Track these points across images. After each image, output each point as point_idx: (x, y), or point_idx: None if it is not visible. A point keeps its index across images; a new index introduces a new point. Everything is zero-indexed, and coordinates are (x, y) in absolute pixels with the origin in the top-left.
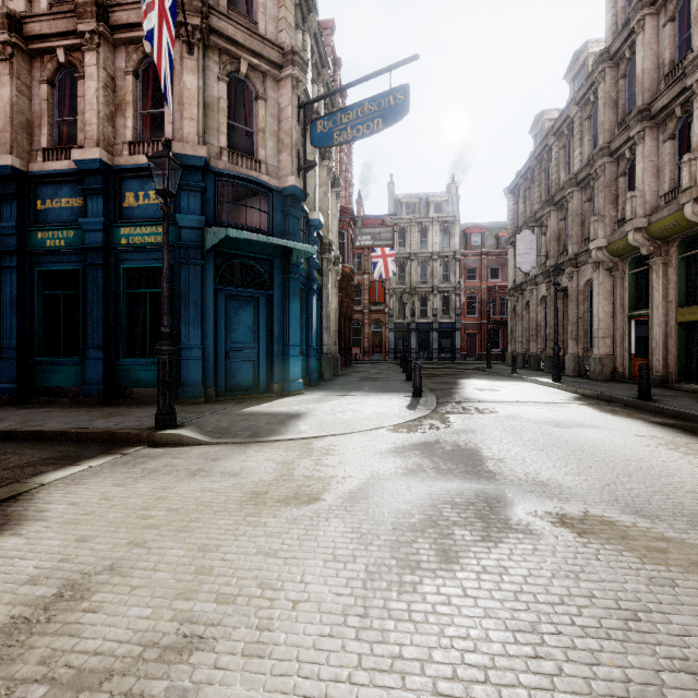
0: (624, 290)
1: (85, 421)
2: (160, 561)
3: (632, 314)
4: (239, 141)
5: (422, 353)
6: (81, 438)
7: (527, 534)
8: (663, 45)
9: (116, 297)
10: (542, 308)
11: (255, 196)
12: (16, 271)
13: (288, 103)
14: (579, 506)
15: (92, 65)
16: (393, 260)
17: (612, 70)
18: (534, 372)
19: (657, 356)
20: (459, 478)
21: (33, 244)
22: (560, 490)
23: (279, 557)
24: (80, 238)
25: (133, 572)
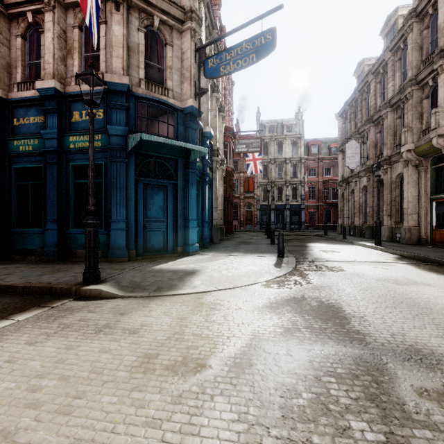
0: (427, 180)
1: (36, 276)
2: None
3: (433, 197)
4: (153, 75)
5: (279, 225)
6: (26, 291)
7: (435, 432)
8: None
9: (66, 185)
10: (363, 194)
11: (165, 115)
12: None
13: (188, 47)
14: None
15: (49, 22)
16: (260, 162)
17: (418, 24)
18: (359, 238)
19: None
20: (333, 339)
21: (11, 149)
22: (435, 358)
23: None
24: (42, 144)
25: None
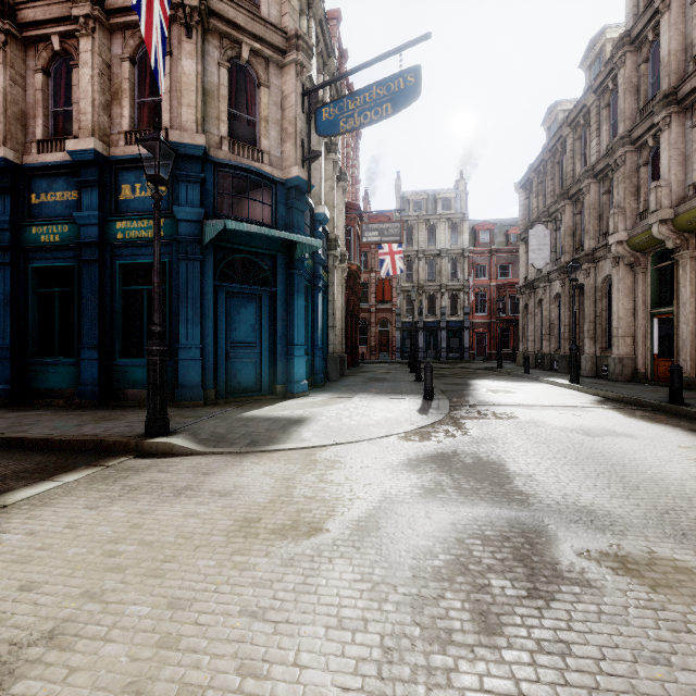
0: (646, 286)
1: (73, 426)
2: (116, 624)
3: (655, 312)
4: (240, 130)
5: (430, 353)
6: (65, 447)
7: (585, 588)
8: (691, 24)
9: (112, 294)
10: (556, 305)
11: (258, 189)
12: (10, 267)
13: (292, 90)
14: (640, 544)
15: (86, 52)
16: (400, 257)
17: (633, 54)
18: (548, 372)
19: (683, 356)
20: (486, 501)
21: (27, 240)
22: (610, 519)
23: (268, 621)
24: (75, 233)
25: (77, 642)
